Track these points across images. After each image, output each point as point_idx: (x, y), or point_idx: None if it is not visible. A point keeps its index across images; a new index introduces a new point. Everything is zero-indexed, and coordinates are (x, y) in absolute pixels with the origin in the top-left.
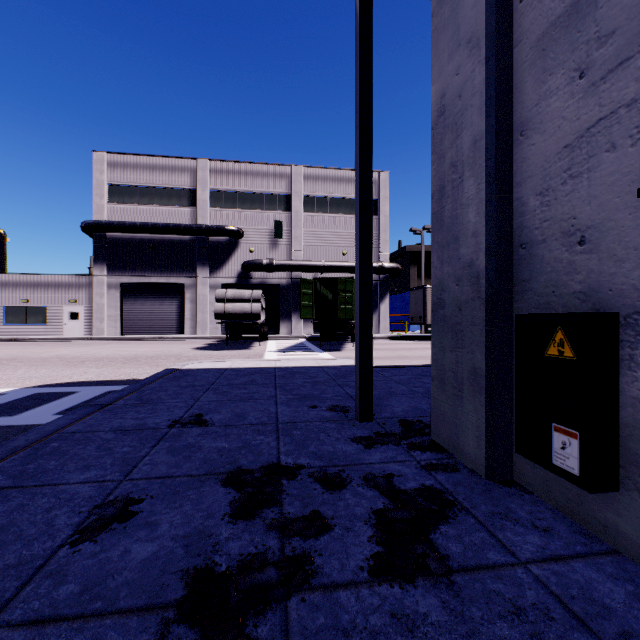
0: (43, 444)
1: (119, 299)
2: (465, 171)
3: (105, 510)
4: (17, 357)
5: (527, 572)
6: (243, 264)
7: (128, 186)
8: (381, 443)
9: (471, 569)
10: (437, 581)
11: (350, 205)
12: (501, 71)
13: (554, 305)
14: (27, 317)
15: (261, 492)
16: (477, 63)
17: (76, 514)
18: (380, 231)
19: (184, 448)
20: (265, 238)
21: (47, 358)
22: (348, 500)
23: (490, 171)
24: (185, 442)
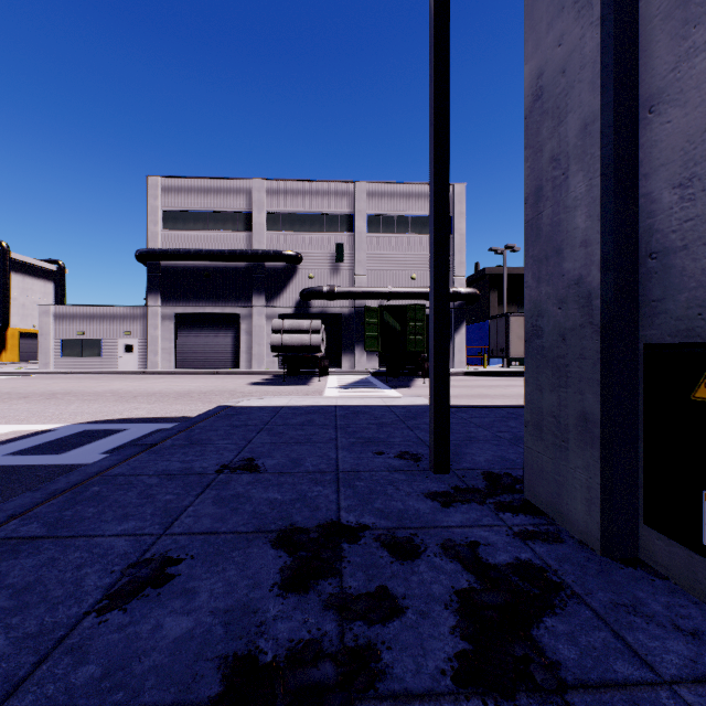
0: (83, 488)
1: (173, 331)
2: (571, 165)
3: (139, 571)
4: (72, 391)
5: (675, 697)
6: (302, 292)
7: (182, 211)
8: (461, 501)
9: (593, 686)
10: (547, 700)
11: (420, 223)
12: (622, 32)
13: (701, 332)
14: (83, 350)
15: (317, 558)
16: (588, 26)
17: (108, 574)
18: (455, 252)
19: (232, 498)
20: (325, 263)
21: (100, 392)
22: (423, 574)
23: (606, 161)
24: (233, 491)
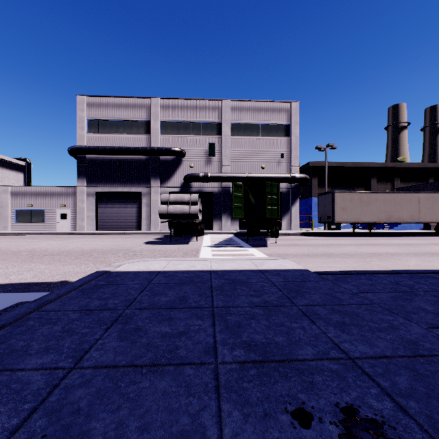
0: None
1: (95, 204)
2: None
3: None
4: None
5: None
6: (185, 177)
7: (101, 120)
8: None
9: None
10: None
11: (267, 129)
12: None
13: None
14: (32, 217)
15: None
16: None
17: None
18: (292, 149)
19: None
20: (202, 156)
21: (20, 251)
22: None
23: None
24: None
